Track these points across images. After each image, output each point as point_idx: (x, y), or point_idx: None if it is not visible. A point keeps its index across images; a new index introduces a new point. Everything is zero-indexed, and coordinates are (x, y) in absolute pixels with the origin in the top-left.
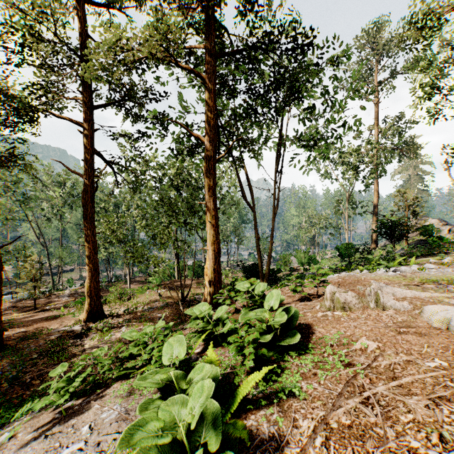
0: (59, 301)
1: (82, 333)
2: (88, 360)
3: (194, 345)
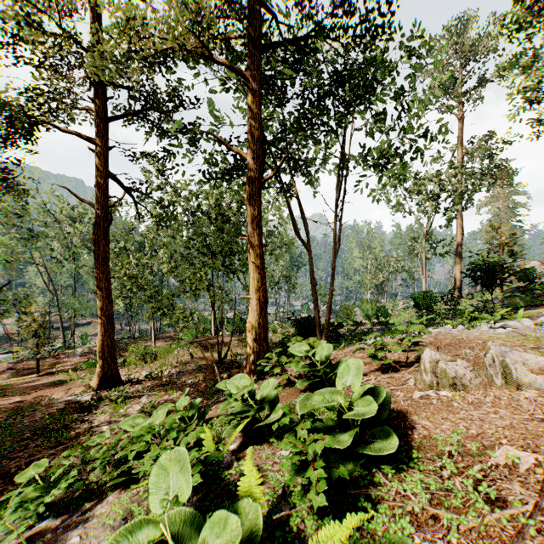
0: (68, 362)
1: (91, 405)
2: (73, 458)
3: (227, 437)
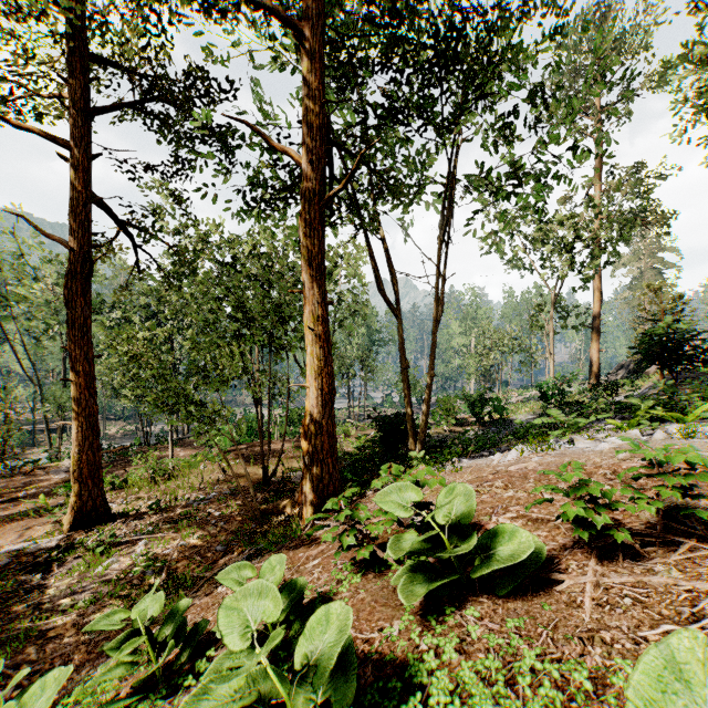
0: (47, 482)
1: (52, 559)
2: None
3: None
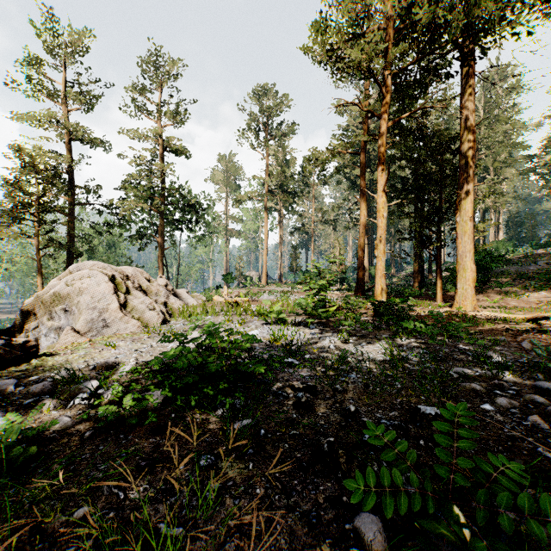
0: None
1: None
2: None
3: None
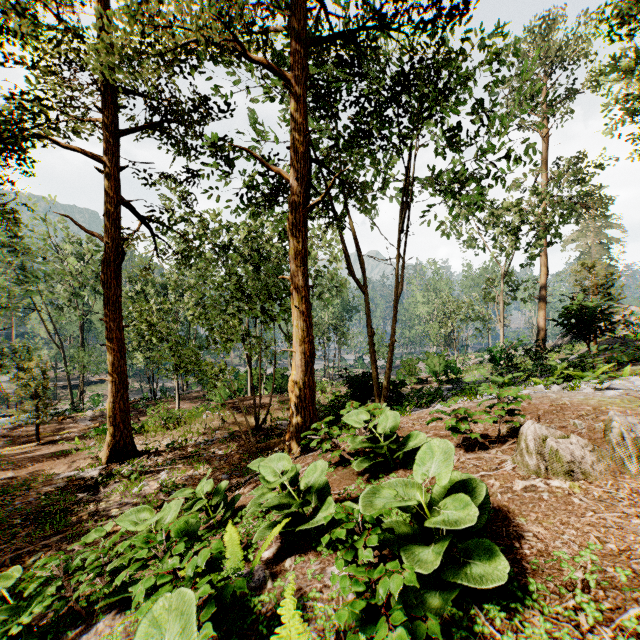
0: (76, 428)
1: (98, 482)
2: (53, 568)
3: (260, 540)
